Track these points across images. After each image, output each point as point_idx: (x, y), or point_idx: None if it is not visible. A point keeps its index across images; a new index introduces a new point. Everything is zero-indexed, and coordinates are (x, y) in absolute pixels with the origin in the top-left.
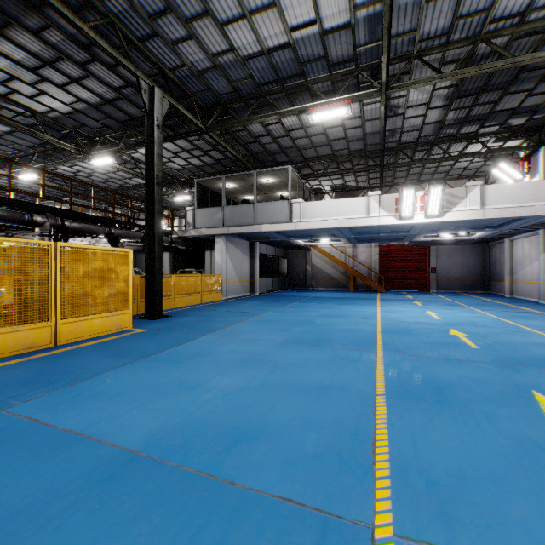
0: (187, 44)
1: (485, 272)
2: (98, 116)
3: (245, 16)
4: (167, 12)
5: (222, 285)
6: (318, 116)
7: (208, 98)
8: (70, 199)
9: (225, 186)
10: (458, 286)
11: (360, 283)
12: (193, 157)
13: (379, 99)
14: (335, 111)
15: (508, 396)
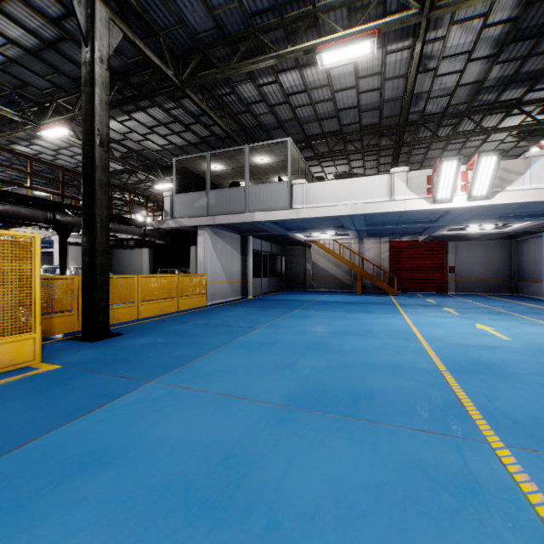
0: None
1: (512, 272)
2: (42, 69)
3: None
4: None
5: (206, 288)
6: (331, 56)
7: (182, 40)
8: None
9: (209, 166)
10: (480, 287)
11: (367, 283)
12: (173, 133)
13: (408, 43)
14: (355, 47)
15: None
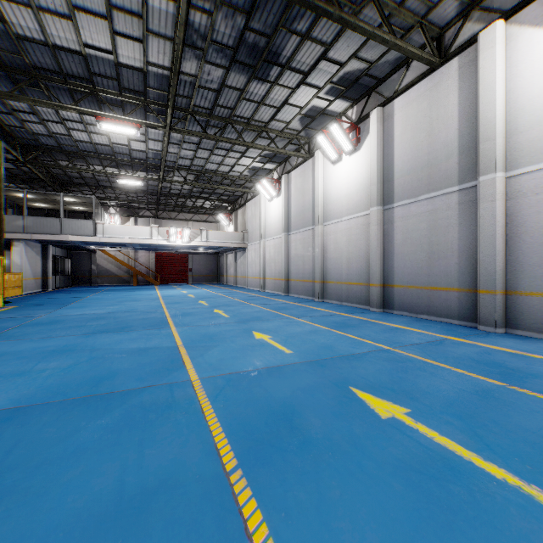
0: (35, 124)
1: (218, 271)
2: None
3: (87, 132)
4: (32, 114)
5: (23, 282)
6: (124, 181)
7: (31, 142)
8: None
9: (27, 199)
10: (204, 280)
11: (141, 279)
12: None
13: (158, 174)
14: (135, 182)
15: (194, 302)
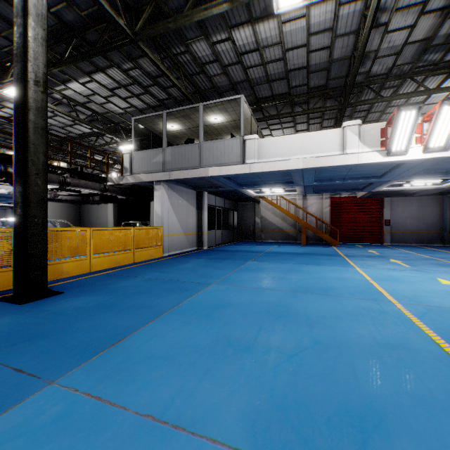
0: None
1: (444, 225)
2: None
3: None
4: None
5: (163, 240)
6: None
7: None
8: None
9: (165, 124)
10: (414, 239)
11: (310, 235)
12: (133, 95)
13: None
14: None
15: None
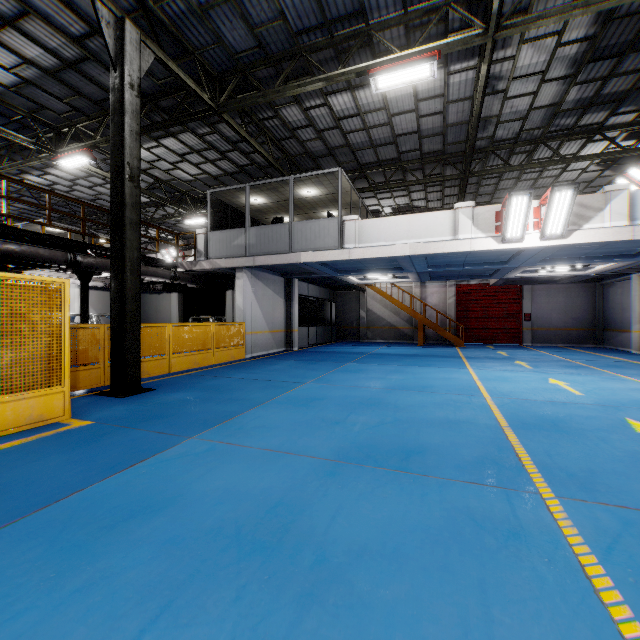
0: None
1: (597, 320)
2: (60, 91)
3: None
4: None
5: (246, 338)
6: (386, 80)
7: (219, 59)
8: (6, 208)
9: (249, 199)
10: (560, 338)
11: (430, 333)
12: (207, 161)
13: (473, 63)
14: (413, 69)
15: None
